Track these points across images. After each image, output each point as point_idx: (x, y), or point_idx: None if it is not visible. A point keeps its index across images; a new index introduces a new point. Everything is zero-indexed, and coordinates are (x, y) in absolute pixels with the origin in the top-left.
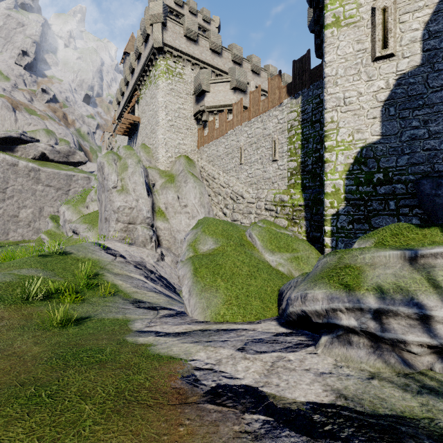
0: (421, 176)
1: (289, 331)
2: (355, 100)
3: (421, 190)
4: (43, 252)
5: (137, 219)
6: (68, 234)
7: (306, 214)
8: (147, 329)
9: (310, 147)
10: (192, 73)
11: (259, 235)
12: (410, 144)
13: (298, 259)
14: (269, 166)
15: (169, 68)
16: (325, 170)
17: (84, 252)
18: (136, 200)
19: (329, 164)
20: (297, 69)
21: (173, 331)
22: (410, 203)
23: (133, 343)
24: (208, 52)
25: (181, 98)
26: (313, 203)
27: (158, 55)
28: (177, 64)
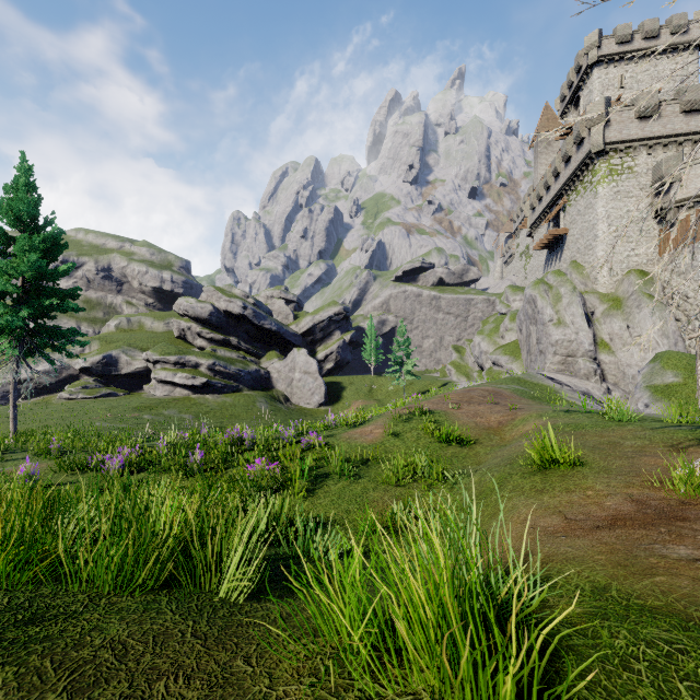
0: None
1: None
2: None
3: None
4: (508, 377)
5: (577, 352)
6: (485, 365)
7: None
8: None
9: None
10: (649, 158)
11: None
12: None
13: None
14: None
15: (612, 168)
16: None
17: (534, 379)
18: (575, 333)
19: None
20: None
21: None
22: None
23: None
24: (677, 119)
25: (631, 198)
26: None
27: (597, 158)
28: (624, 157)
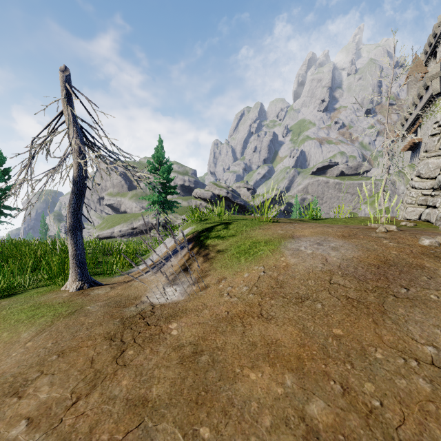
0: None
1: None
2: None
3: None
4: None
5: None
6: None
7: None
8: None
9: None
10: None
11: None
12: None
13: None
14: None
15: None
16: None
17: None
18: None
19: None
20: None
21: None
22: None
23: None
24: None
25: None
26: None
27: (437, 97)
28: None
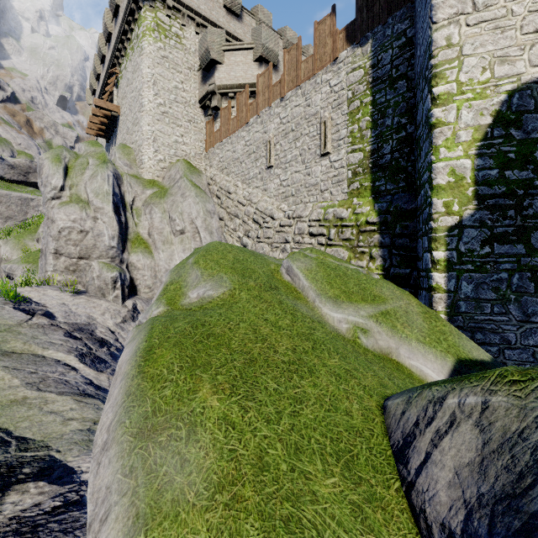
0: None
1: None
2: None
3: None
4: None
5: (93, 251)
6: (4, 280)
7: (382, 237)
8: None
9: (388, 124)
10: (197, 38)
11: (307, 270)
12: None
13: (390, 315)
14: (316, 165)
15: (159, 24)
16: (434, 142)
17: None
18: (92, 218)
19: (442, 129)
20: None
21: None
22: None
23: None
24: (221, 11)
25: (180, 73)
26: (396, 218)
27: (143, 1)
28: (173, 20)
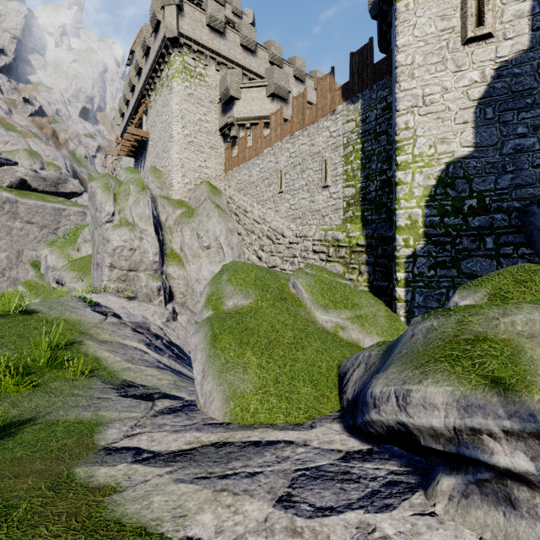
0: (529, 203)
1: (366, 447)
2: (438, 98)
3: (530, 221)
4: None
5: (140, 265)
6: (52, 285)
7: (368, 257)
8: (125, 442)
9: (373, 168)
10: (218, 74)
11: (307, 285)
12: (514, 158)
13: (362, 318)
14: (318, 194)
15: (186, 66)
16: (397, 195)
17: (59, 310)
18: (138, 238)
19: (402, 187)
20: (355, 64)
21: (166, 449)
22: (514, 240)
23: (81, 485)
24: (238, 49)
25: (203, 107)
26: (378, 243)
27: (172, 48)
28: (197, 61)
